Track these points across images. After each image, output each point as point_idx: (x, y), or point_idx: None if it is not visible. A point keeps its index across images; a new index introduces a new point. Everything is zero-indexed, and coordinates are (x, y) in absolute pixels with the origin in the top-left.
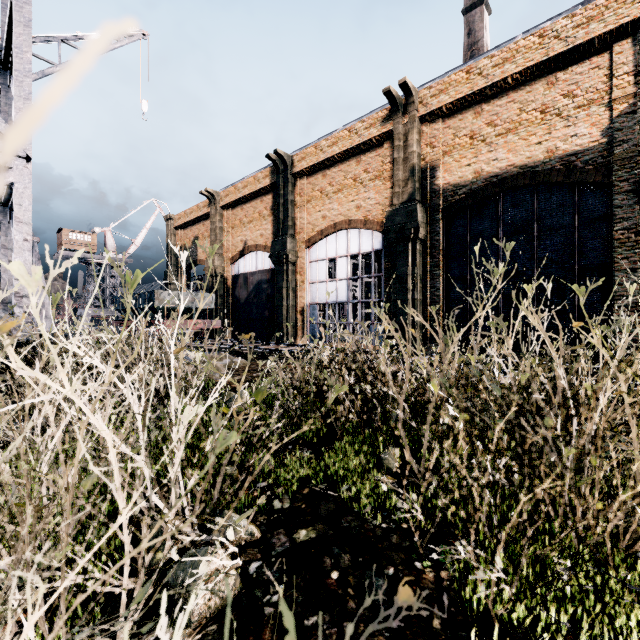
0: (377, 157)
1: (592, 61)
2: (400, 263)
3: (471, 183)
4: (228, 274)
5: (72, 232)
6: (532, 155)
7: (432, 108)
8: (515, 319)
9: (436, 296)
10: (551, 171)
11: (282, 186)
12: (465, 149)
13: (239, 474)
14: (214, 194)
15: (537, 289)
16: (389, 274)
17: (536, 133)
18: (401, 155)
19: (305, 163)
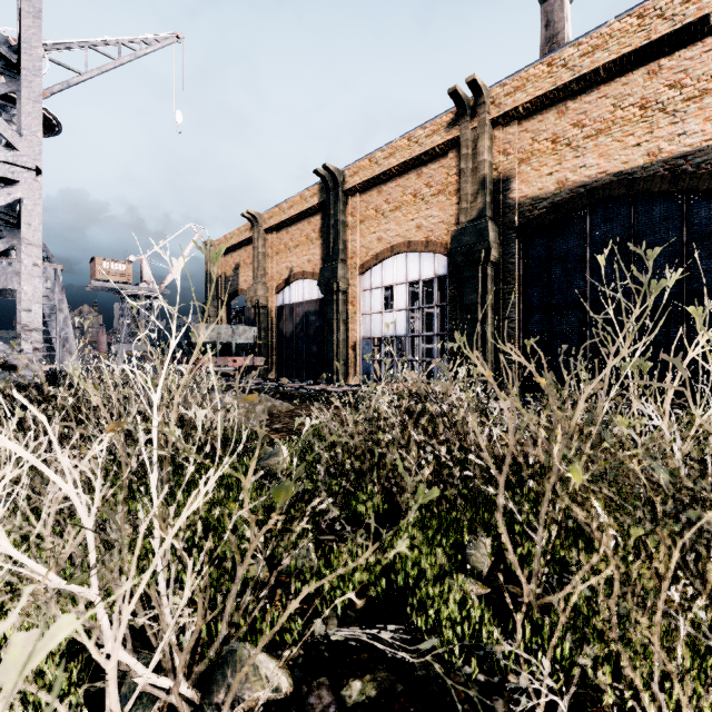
0: (441, 169)
1: (705, 43)
2: (468, 290)
3: (553, 195)
4: (272, 305)
5: (106, 261)
6: (629, 159)
7: (506, 109)
8: (607, 355)
9: (511, 328)
10: (653, 178)
11: (332, 205)
12: (546, 155)
13: (269, 571)
14: (257, 216)
15: (635, 319)
16: (455, 303)
17: (634, 133)
18: (469, 165)
19: (358, 178)
